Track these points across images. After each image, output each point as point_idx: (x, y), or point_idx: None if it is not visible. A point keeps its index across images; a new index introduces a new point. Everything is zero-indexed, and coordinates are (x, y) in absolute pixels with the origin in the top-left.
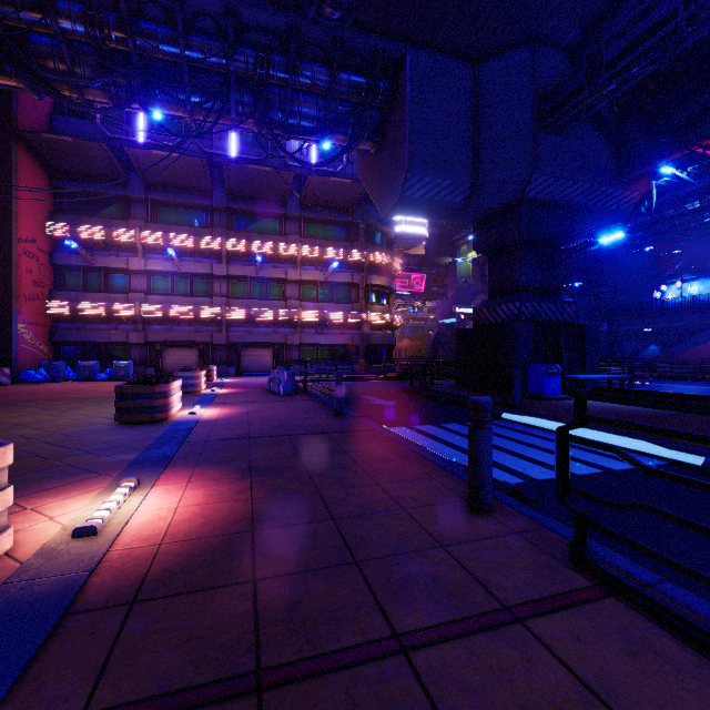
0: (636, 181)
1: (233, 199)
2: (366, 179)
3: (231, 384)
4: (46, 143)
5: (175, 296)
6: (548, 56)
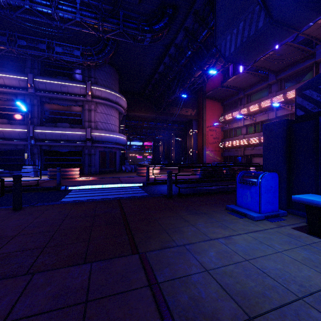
0: None
1: (278, 73)
2: None
3: None
4: (211, 95)
5: (254, 134)
6: None
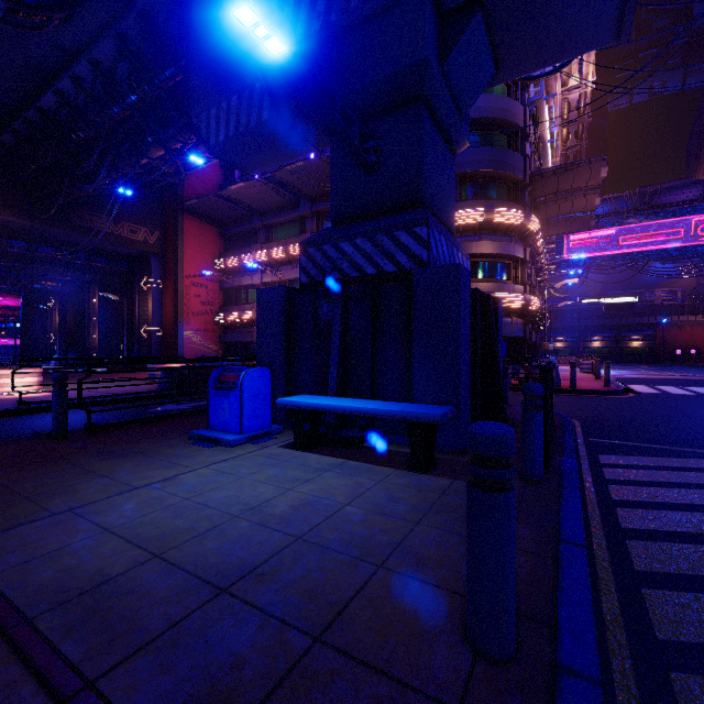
0: None
1: (314, 202)
2: None
3: None
4: (195, 208)
5: None
6: None
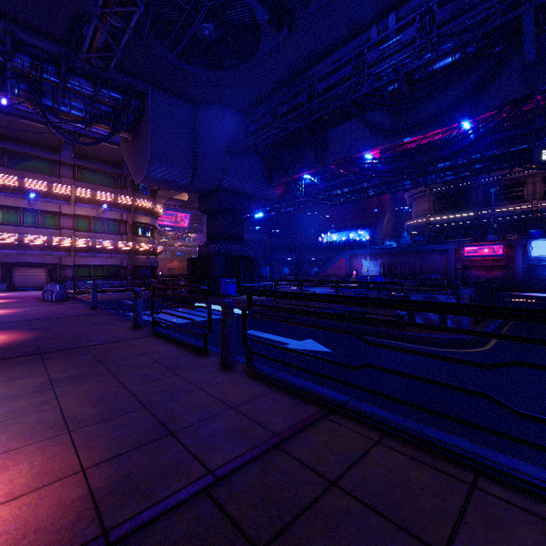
0: (278, 186)
1: (4, 140)
2: (126, 155)
3: (4, 297)
4: None
5: None
6: (232, 114)
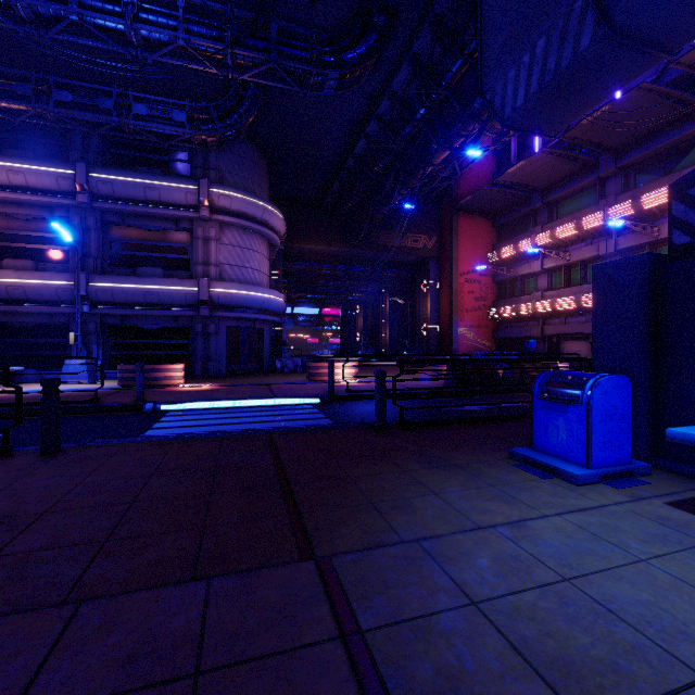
0: None
1: (621, 154)
2: None
3: None
4: (469, 205)
5: (565, 288)
6: None
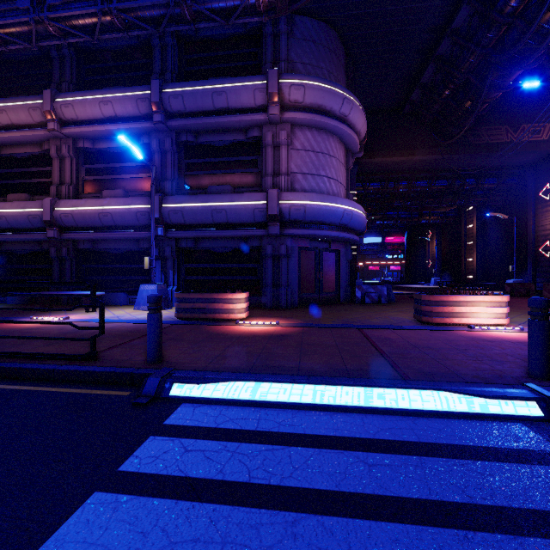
0: None
1: None
2: None
3: None
4: None
5: None
6: None
